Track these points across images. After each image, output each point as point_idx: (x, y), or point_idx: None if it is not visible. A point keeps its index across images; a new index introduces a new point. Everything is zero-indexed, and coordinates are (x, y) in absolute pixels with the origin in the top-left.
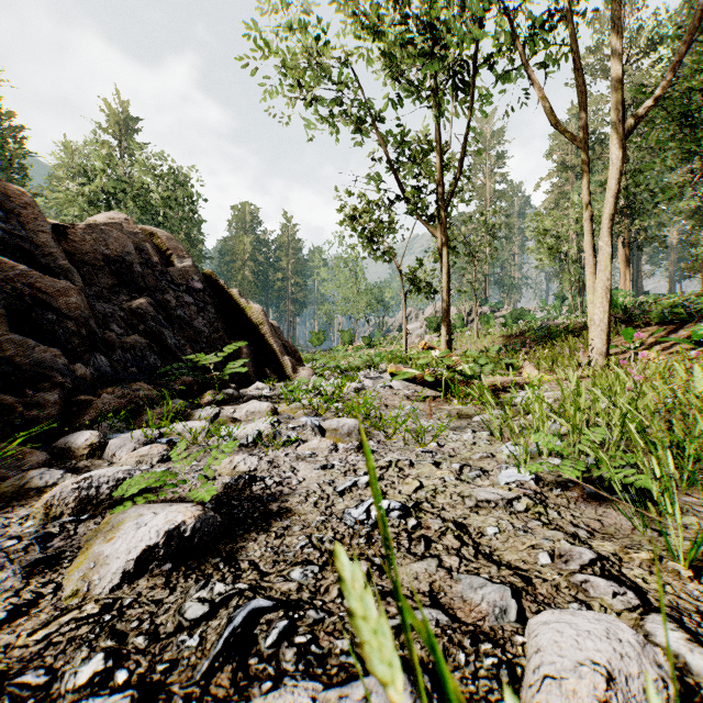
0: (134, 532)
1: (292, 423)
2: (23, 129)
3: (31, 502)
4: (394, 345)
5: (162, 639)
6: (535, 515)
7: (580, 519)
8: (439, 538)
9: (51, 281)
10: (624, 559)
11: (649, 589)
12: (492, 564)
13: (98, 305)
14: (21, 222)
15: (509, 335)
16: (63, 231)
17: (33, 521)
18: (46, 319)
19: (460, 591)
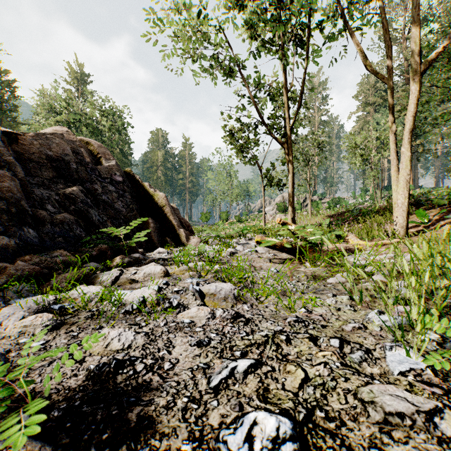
0: None
1: (179, 284)
2: (15, 81)
3: None
4: (256, 221)
5: None
6: None
7: None
8: None
9: None
10: None
11: None
12: None
13: (37, 191)
14: None
15: (332, 214)
16: (15, 137)
17: None
18: None
19: None
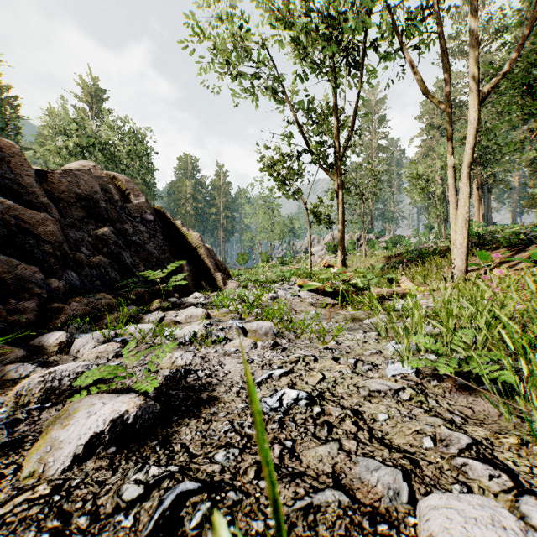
0: (85, 420)
1: (221, 325)
2: (18, 98)
3: (7, 391)
4: (302, 263)
5: (101, 519)
6: (418, 403)
7: (455, 406)
8: (340, 424)
9: (32, 214)
10: (495, 443)
11: (519, 471)
12: (384, 447)
13: (71, 233)
14: (10, 167)
15: (389, 256)
16: (44, 175)
17: (6, 408)
18: (28, 243)
19: (358, 473)
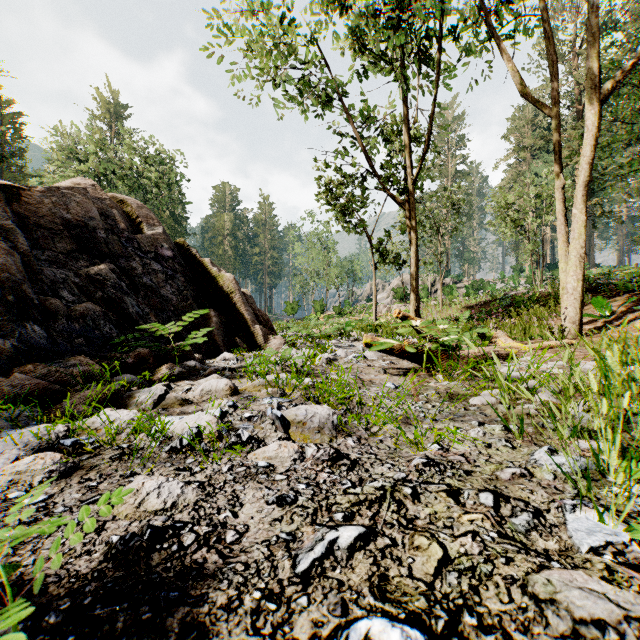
0: None
1: (252, 406)
2: (21, 115)
3: None
4: (363, 314)
5: None
6: None
7: None
8: None
9: None
10: None
11: None
12: None
13: (47, 270)
14: None
15: (473, 304)
16: (17, 192)
17: None
18: None
19: None
